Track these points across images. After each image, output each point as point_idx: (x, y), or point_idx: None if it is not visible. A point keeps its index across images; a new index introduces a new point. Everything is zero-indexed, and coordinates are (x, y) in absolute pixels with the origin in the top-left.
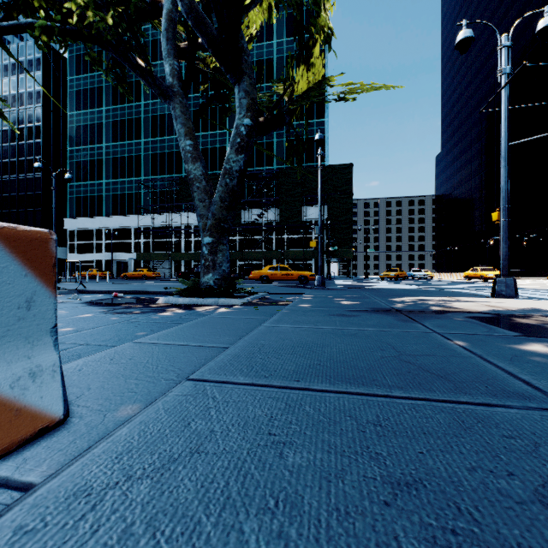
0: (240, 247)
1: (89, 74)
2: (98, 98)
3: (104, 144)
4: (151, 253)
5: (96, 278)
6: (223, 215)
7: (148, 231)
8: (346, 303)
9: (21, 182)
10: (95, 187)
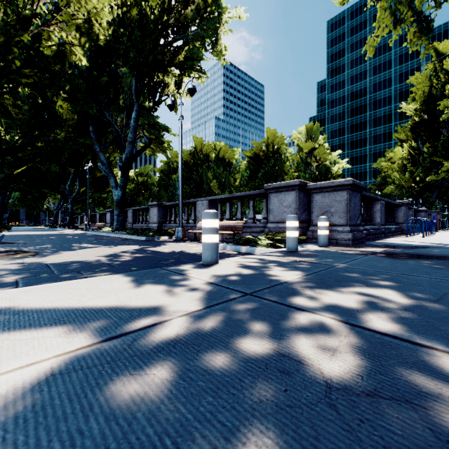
0: None
1: None
2: None
3: None
4: None
5: None
6: None
7: None
8: None
9: None
10: None
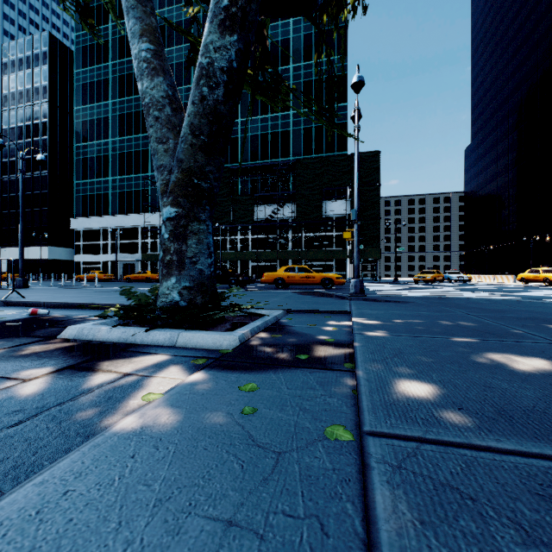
0: (253, 246)
1: (95, 66)
2: (105, 90)
3: (110, 139)
4: (157, 253)
5: (98, 281)
6: (198, 162)
7: (156, 230)
8: (530, 371)
9: (28, 181)
10: (101, 185)
